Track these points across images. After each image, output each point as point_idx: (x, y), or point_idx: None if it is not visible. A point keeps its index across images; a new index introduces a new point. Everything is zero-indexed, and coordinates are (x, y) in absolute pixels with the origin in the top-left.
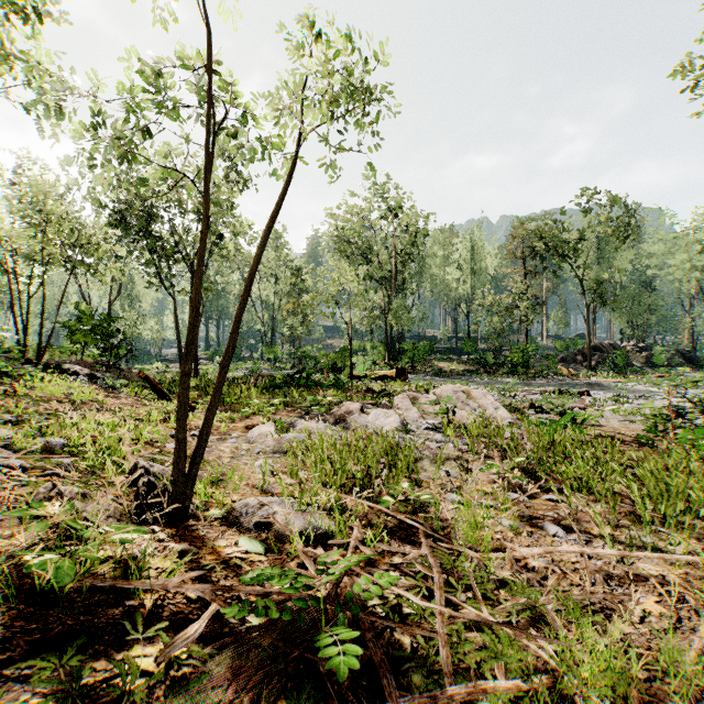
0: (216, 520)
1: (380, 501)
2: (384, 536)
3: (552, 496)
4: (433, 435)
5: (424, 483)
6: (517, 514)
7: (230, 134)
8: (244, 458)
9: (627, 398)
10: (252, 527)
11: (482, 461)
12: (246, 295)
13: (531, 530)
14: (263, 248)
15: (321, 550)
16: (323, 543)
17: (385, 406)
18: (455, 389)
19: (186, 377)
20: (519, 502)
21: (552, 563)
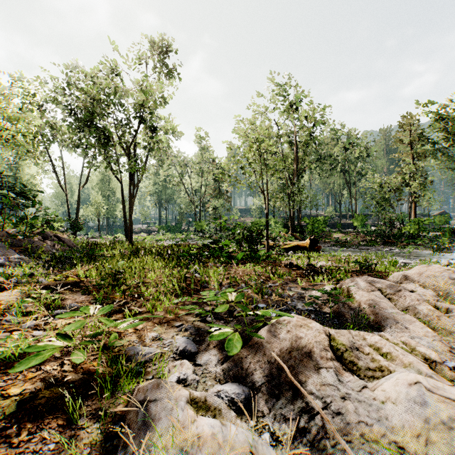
0: None
1: None
2: None
3: None
4: None
5: None
6: None
7: None
8: None
9: None
10: None
11: None
12: None
13: None
14: None
15: None
16: None
17: (340, 304)
18: (454, 276)
19: None
20: None
21: None
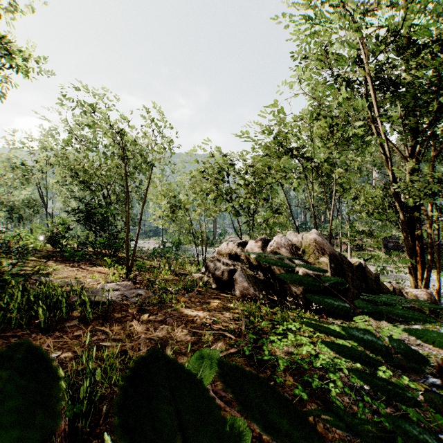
0: None
1: None
2: None
3: None
4: None
5: None
6: None
7: None
8: None
9: None
10: None
11: None
12: None
13: None
14: None
15: None
16: None
17: None
18: None
19: None
20: None
21: None
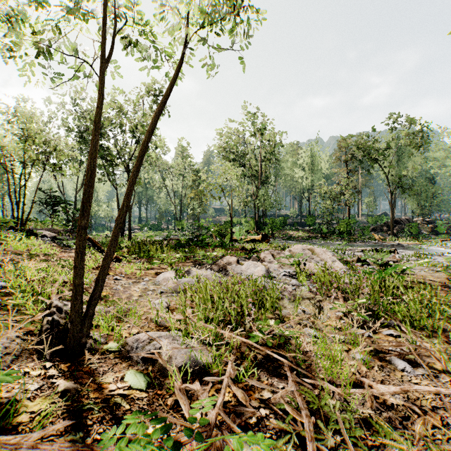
0: (111, 353)
1: (250, 336)
2: (254, 368)
3: (392, 332)
4: (290, 280)
5: (285, 318)
6: (369, 350)
7: (132, 43)
8: (149, 296)
9: (426, 255)
10: (140, 360)
11: (328, 300)
12: (139, 164)
13: (381, 364)
14: (154, 126)
15: (198, 385)
16: (201, 376)
17: (254, 259)
18: (304, 248)
19: (82, 231)
20: (367, 337)
21: (409, 401)
